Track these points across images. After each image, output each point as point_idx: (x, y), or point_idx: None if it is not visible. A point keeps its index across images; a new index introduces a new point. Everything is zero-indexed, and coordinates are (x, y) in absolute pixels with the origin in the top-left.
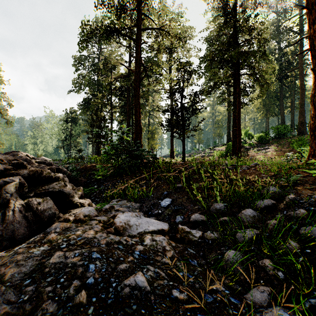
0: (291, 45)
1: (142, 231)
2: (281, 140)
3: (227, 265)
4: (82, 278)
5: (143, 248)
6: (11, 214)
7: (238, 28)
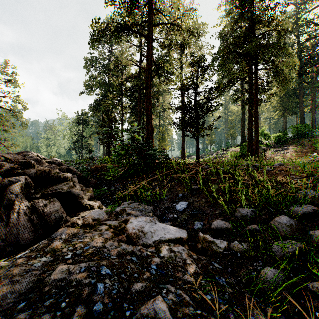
0: (312, 38)
1: (158, 240)
2: (300, 140)
3: (265, 287)
4: (88, 303)
5: (160, 260)
6: (16, 216)
7: (256, 19)
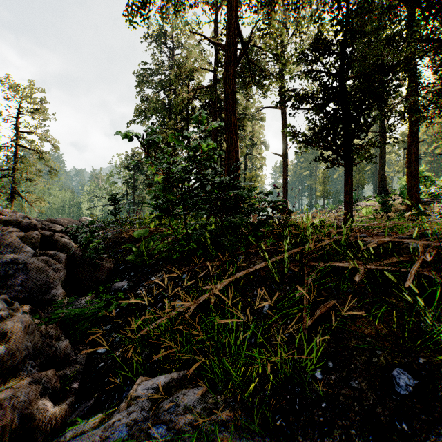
0: None
1: None
2: None
3: None
4: None
5: None
6: None
7: None
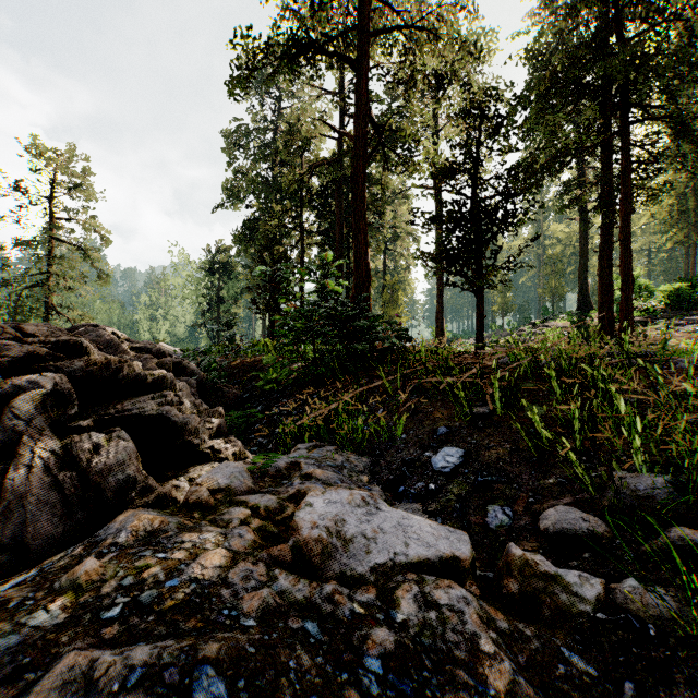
0: None
1: (387, 563)
2: None
3: None
4: None
5: (394, 636)
6: (25, 474)
7: None
